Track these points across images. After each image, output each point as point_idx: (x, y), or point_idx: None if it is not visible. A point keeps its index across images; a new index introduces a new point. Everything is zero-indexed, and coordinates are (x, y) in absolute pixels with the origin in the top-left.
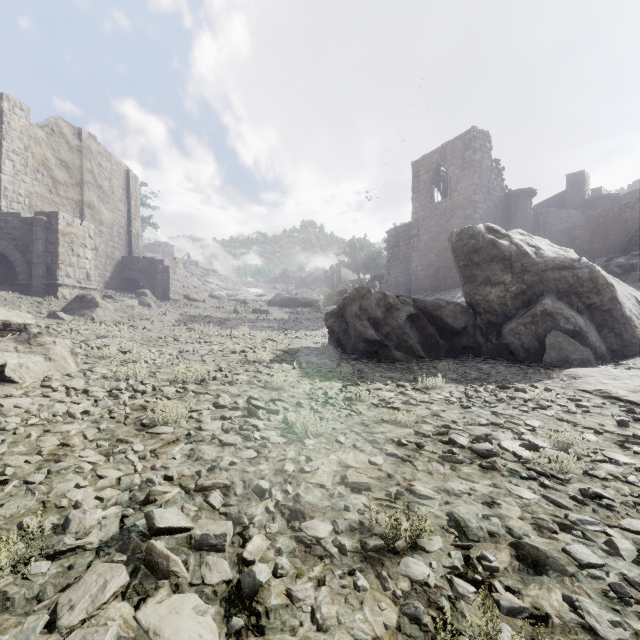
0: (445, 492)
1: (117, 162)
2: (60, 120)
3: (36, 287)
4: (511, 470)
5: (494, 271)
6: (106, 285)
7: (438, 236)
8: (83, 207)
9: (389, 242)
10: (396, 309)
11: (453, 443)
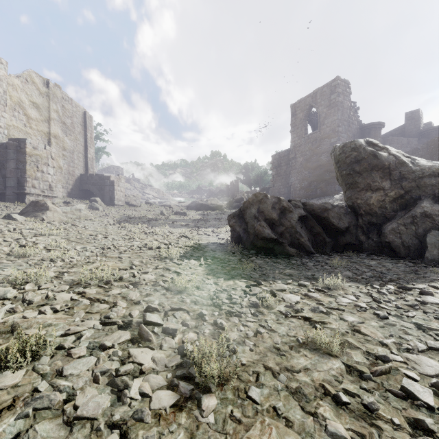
0: None
1: (77, 105)
2: (32, 73)
3: (9, 195)
4: None
5: (374, 178)
6: (68, 194)
7: (310, 158)
8: (50, 137)
9: (273, 163)
10: (289, 211)
11: (411, 397)
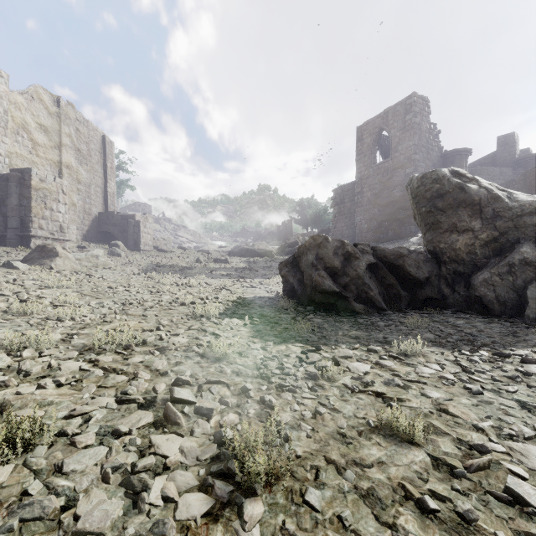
0: None
1: (94, 128)
2: (39, 88)
3: (10, 238)
4: None
5: (461, 217)
6: (84, 237)
7: (380, 193)
8: (61, 167)
9: (335, 199)
10: (355, 258)
11: (519, 502)
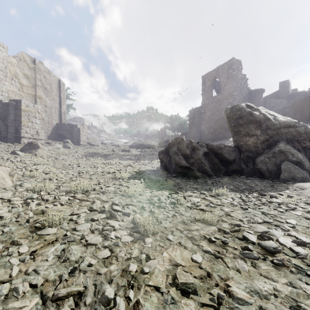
0: (255, 293)
1: (54, 76)
2: (24, 54)
3: (10, 138)
4: (296, 266)
5: (251, 128)
6: (48, 137)
7: (215, 113)
8: (36, 98)
9: (190, 116)
10: (197, 149)
11: (246, 239)
